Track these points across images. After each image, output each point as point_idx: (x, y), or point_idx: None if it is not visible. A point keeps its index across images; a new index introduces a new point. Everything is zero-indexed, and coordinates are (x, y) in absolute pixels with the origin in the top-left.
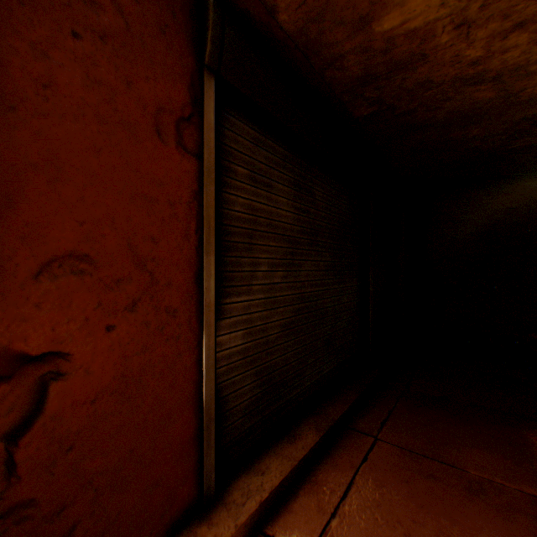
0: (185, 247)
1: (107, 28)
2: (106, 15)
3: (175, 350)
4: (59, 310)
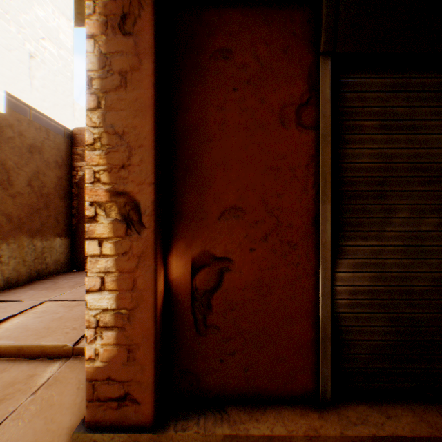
0: (303, 198)
1: (250, 75)
2: (249, 68)
3: (295, 273)
4: (228, 236)
